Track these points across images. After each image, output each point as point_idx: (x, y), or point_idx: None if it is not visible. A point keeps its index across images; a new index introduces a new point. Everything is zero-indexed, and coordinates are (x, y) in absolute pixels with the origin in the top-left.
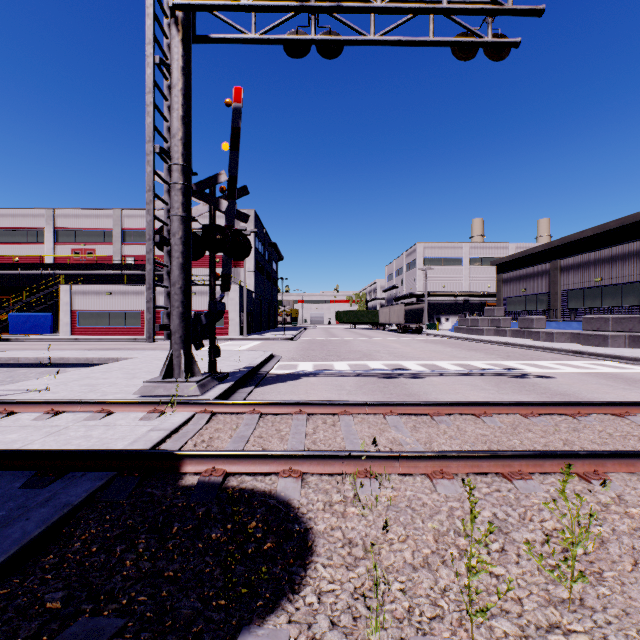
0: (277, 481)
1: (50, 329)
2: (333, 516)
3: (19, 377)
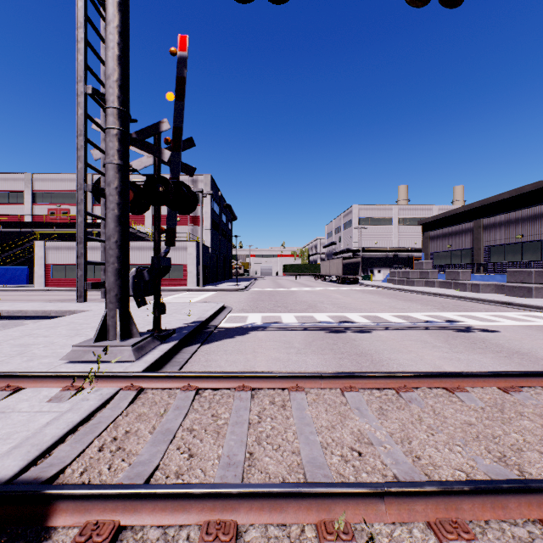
0: (197, 542)
1: (26, 281)
2: None
3: None
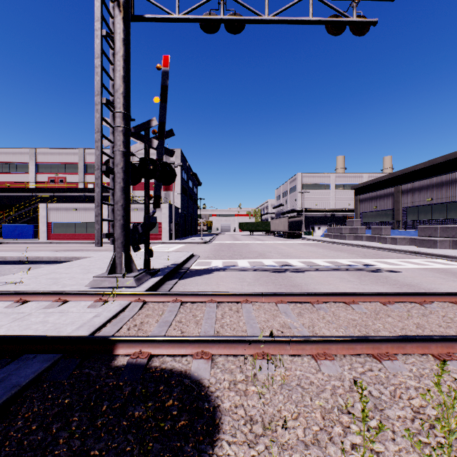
0: (191, 361)
1: (32, 235)
2: (237, 394)
3: (5, 271)
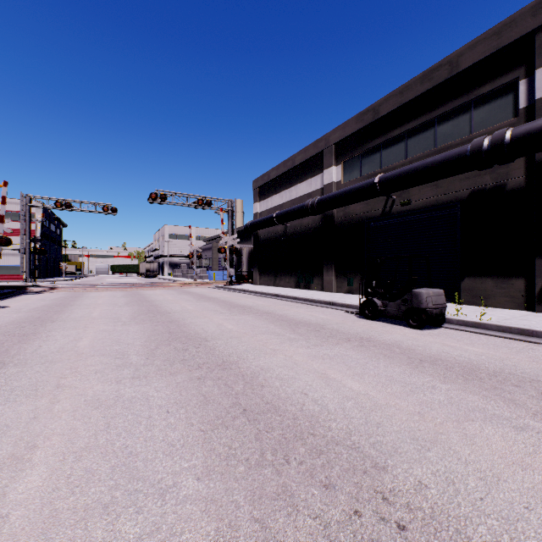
0: None
1: None
2: None
3: None
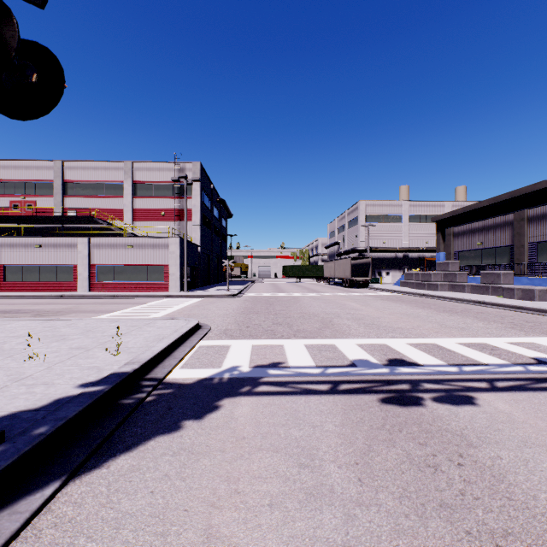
0: None
1: None
2: None
3: None
